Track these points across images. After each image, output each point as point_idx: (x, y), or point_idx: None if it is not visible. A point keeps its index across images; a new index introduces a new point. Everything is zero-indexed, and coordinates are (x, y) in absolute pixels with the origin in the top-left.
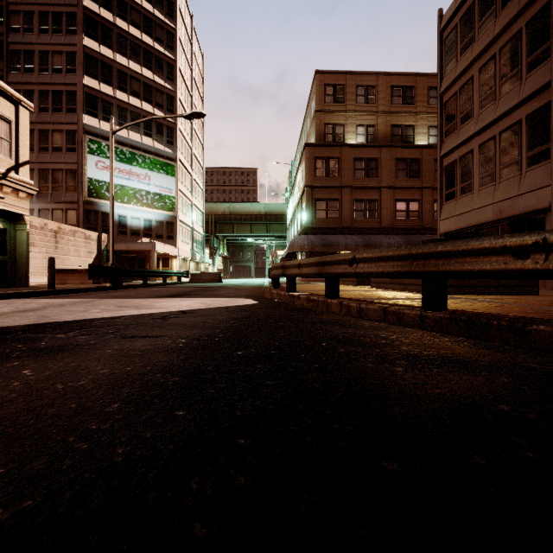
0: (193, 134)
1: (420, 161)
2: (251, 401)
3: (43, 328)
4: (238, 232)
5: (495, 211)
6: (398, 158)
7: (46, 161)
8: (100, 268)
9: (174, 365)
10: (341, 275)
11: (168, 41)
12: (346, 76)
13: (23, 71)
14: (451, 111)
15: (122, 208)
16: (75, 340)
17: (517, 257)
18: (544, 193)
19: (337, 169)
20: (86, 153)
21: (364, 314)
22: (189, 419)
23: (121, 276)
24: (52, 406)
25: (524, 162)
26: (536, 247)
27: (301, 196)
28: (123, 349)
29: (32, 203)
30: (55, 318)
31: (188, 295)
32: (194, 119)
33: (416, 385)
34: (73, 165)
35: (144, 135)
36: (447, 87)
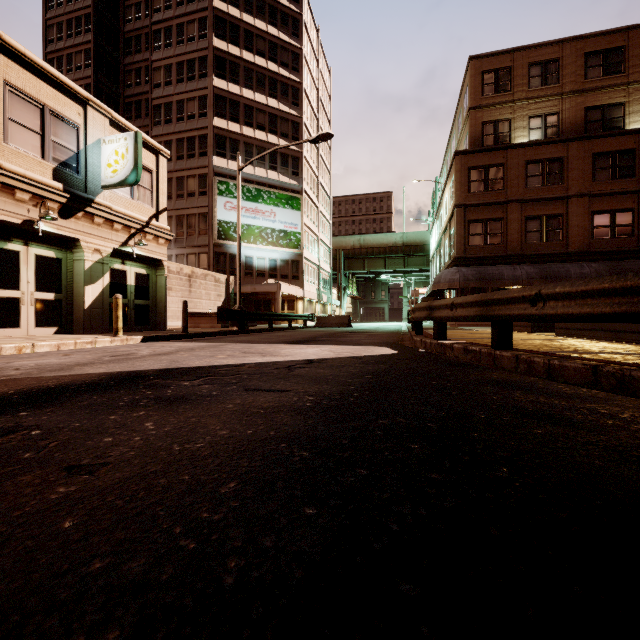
0: (319, 161)
1: (635, 152)
2: (410, 506)
3: (172, 374)
4: (369, 269)
5: None
6: (597, 153)
7: (182, 207)
8: (228, 311)
9: (300, 431)
10: (517, 318)
11: (294, 64)
12: (513, 55)
13: (164, 123)
14: None
15: (248, 249)
16: (199, 390)
17: None
18: None
19: (500, 180)
20: (216, 195)
21: (556, 373)
22: (323, 524)
23: (247, 319)
24: (165, 474)
25: None
26: None
27: (450, 219)
28: (244, 404)
29: (171, 249)
30: (184, 363)
31: (315, 341)
32: (321, 144)
33: None
34: (204, 209)
35: (269, 169)
36: None
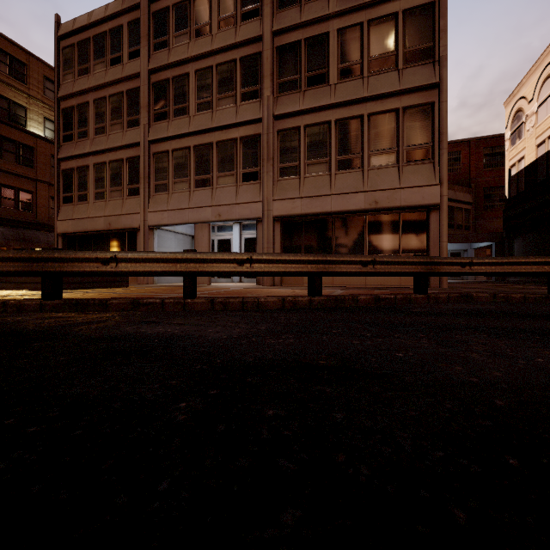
0: None
1: (34, 150)
2: None
3: None
4: None
5: (106, 222)
6: (5, 136)
7: None
8: None
9: None
10: None
11: None
12: None
13: None
14: (69, 120)
15: None
16: None
17: (104, 264)
18: (137, 217)
19: None
20: None
21: None
22: None
23: None
24: None
25: (126, 191)
26: (112, 259)
27: None
28: None
29: None
30: None
31: None
32: None
33: (43, 330)
34: None
35: None
36: (65, 96)
